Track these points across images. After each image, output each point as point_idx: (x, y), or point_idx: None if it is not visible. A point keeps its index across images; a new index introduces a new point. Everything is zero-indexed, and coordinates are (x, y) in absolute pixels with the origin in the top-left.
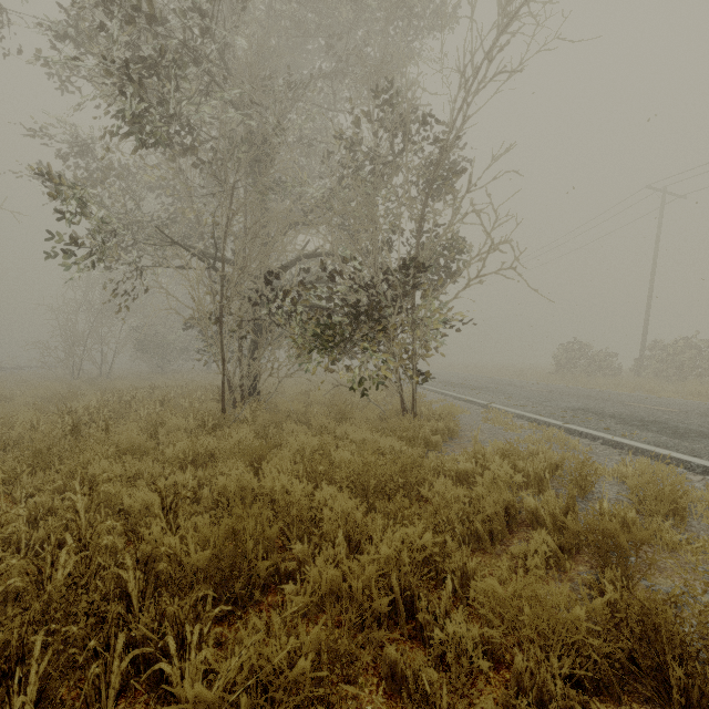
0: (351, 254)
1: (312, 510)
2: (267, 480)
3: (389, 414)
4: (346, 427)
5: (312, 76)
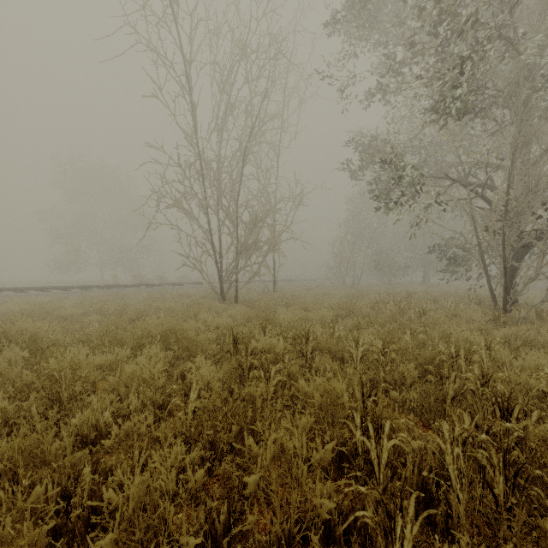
0: None
1: None
2: None
3: None
4: None
5: None
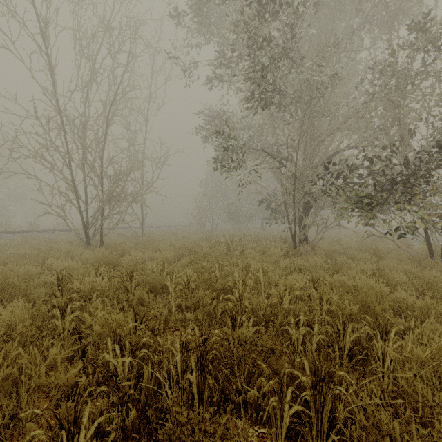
0: (391, 144)
1: (399, 302)
2: (358, 281)
3: (417, 258)
4: (386, 262)
5: (351, 33)
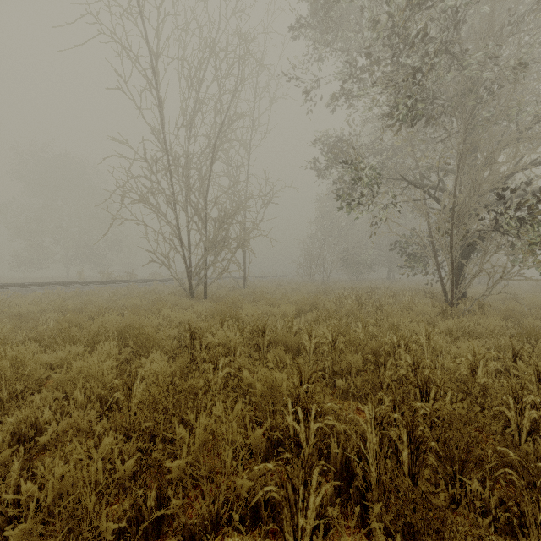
0: None
1: None
2: None
3: None
4: None
5: None
